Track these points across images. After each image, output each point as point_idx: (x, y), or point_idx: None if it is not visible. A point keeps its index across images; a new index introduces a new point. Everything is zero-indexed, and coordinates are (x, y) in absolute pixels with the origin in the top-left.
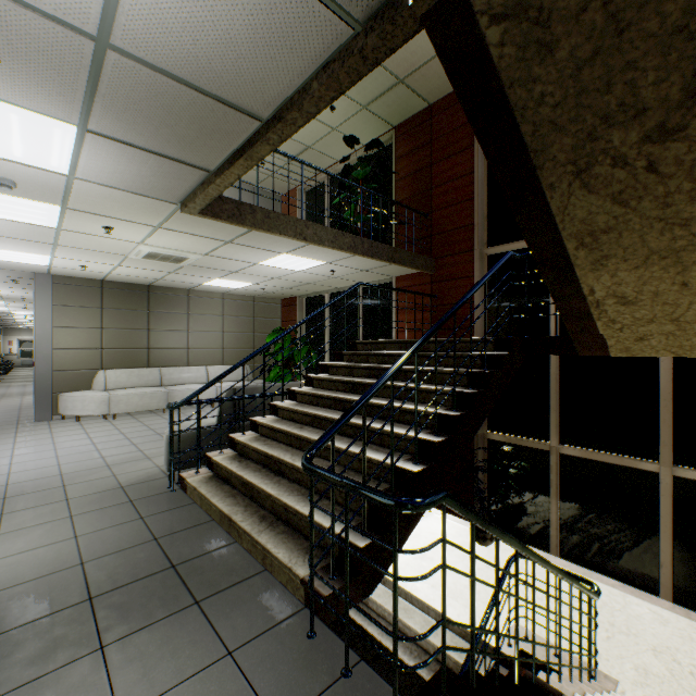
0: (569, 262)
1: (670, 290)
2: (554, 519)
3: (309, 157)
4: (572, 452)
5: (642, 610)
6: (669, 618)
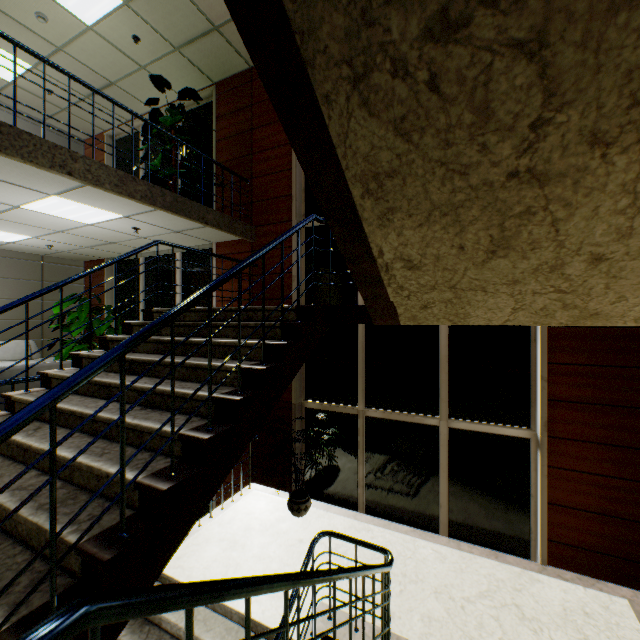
0: (357, 214)
1: (450, 254)
2: (361, 478)
3: (115, 96)
4: (376, 414)
5: (427, 552)
6: (446, 553)
